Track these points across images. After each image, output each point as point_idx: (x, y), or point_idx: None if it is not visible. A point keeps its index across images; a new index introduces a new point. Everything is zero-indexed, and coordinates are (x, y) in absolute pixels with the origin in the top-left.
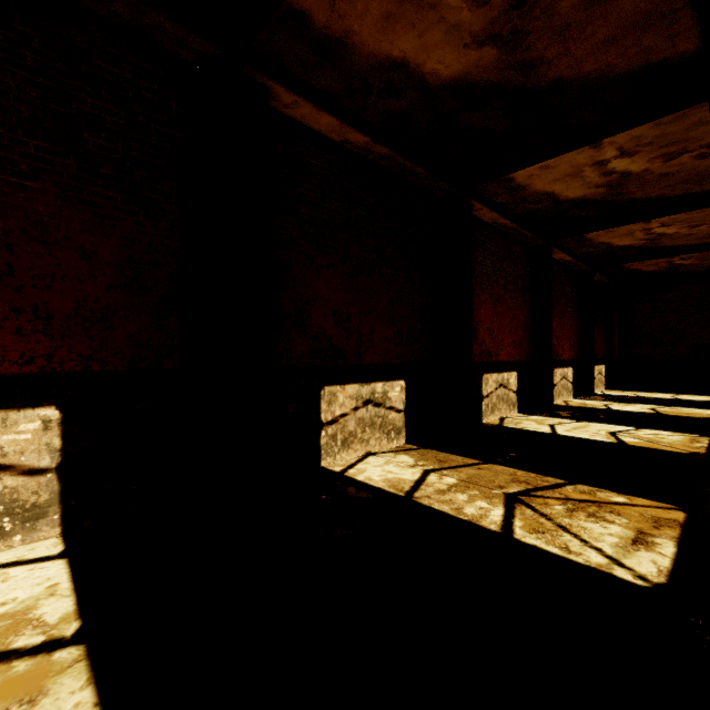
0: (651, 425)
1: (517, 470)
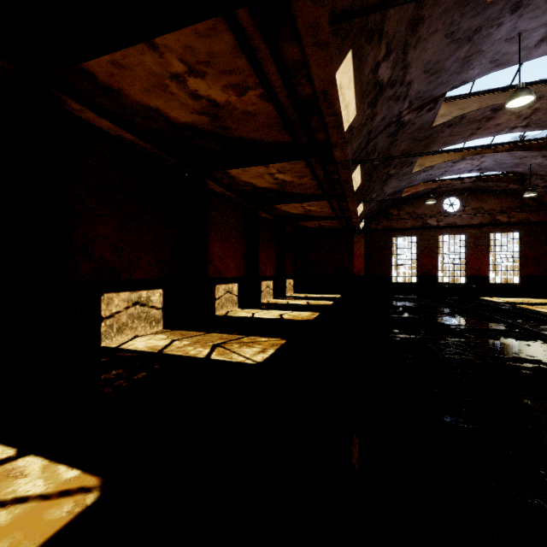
0: (301, 309)
1: (224, 334)
